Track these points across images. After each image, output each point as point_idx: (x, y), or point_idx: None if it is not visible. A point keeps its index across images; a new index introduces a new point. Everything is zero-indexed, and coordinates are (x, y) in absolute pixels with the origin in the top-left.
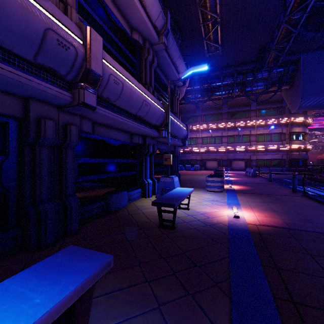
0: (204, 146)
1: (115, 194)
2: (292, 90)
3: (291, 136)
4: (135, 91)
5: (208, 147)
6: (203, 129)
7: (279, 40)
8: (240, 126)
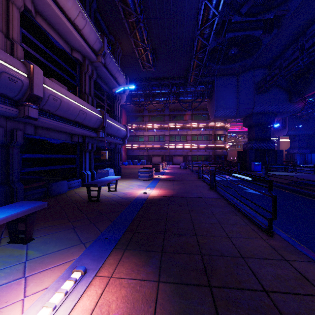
0: (150, 143)
1: (56, 182)
2: (211, 103)
3: (216, 137)
4: (72, 104)
5: (154, 144)
6: (149, 128)
7: (194, 68)
8: (179, 127)
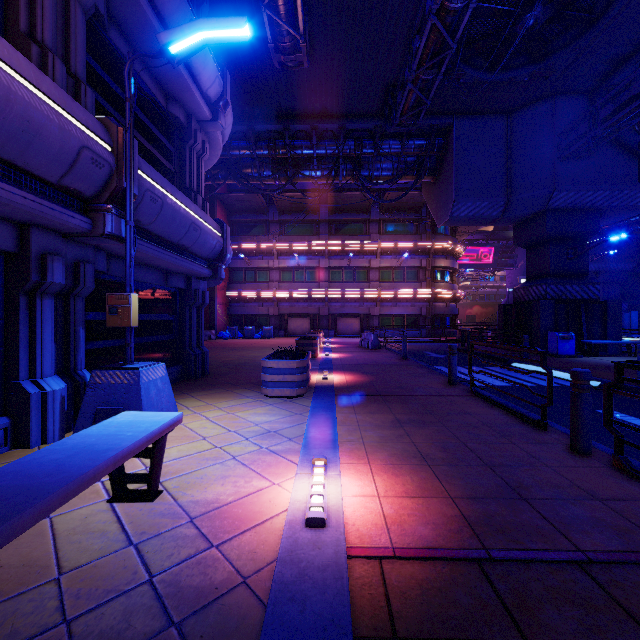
0: (285, 287)
1: None
2: (439, 185)
3: (435, 275)
4: None
5: (293, 288)
6: (282, 252)
7: (423, 61)
8: (353, 251)
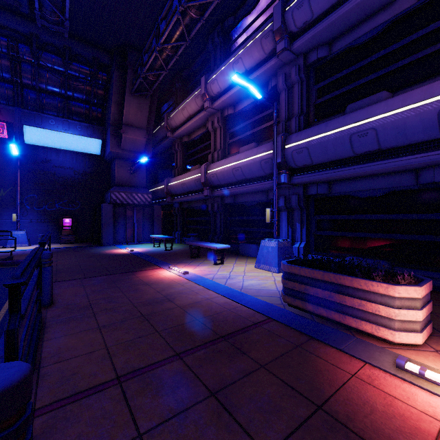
0: None
1: (244, 243)
2: None
3: None
4: (224, 170)
5: None
6: None
7: None
8: None
